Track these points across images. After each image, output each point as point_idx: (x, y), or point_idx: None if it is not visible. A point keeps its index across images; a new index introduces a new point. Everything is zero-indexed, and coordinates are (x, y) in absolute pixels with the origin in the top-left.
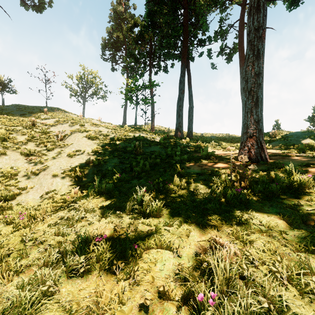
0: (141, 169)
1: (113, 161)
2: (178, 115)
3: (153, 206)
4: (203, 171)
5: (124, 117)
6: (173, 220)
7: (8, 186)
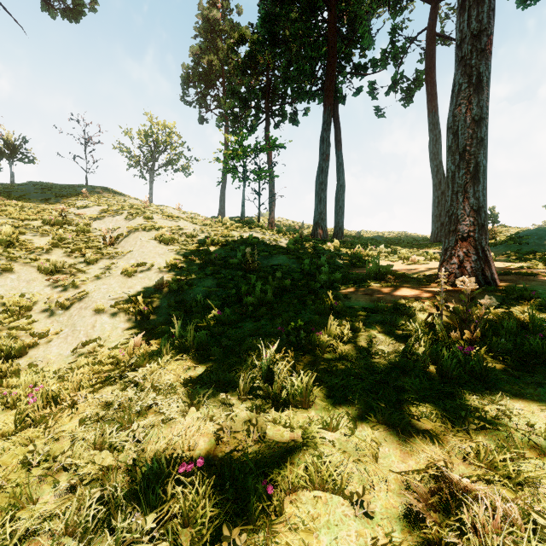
0: (258, 299)
1: (206, 284)
2: (318, 200)
3: (295, 385)
4: (378, 304)
5: (221, 204)
6: (339, 415)
7: (14, 330)
